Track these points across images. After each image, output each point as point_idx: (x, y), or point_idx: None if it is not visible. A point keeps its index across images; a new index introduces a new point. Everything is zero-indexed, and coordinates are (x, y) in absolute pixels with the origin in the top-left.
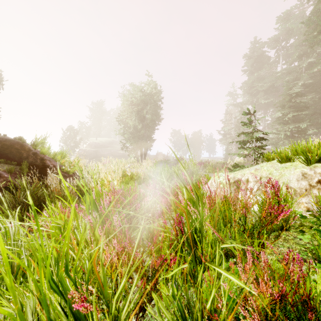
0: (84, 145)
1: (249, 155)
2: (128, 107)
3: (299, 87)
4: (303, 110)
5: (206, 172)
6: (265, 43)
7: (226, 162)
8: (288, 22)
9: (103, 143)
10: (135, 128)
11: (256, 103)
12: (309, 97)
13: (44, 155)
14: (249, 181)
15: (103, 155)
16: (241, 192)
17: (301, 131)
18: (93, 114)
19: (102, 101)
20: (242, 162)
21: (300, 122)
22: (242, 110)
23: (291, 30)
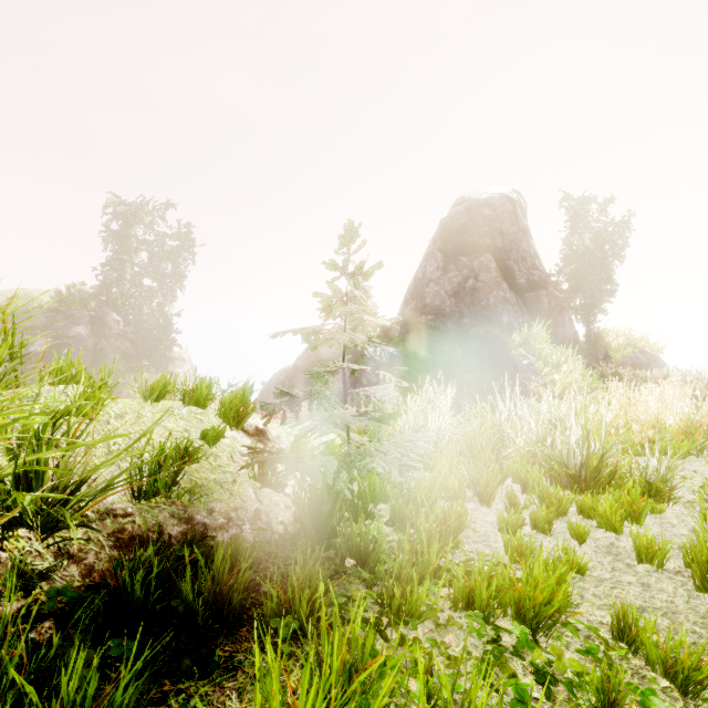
0: None
1: None
2: None
3: None
4: None
5: None
6: None
7: None
8: None
9: None
10: None
11: None
12: None
13: (521, 360)
14: None
15: None
16: None
17: None
18: None
19: None
20: None
21: None
22: None
23: None
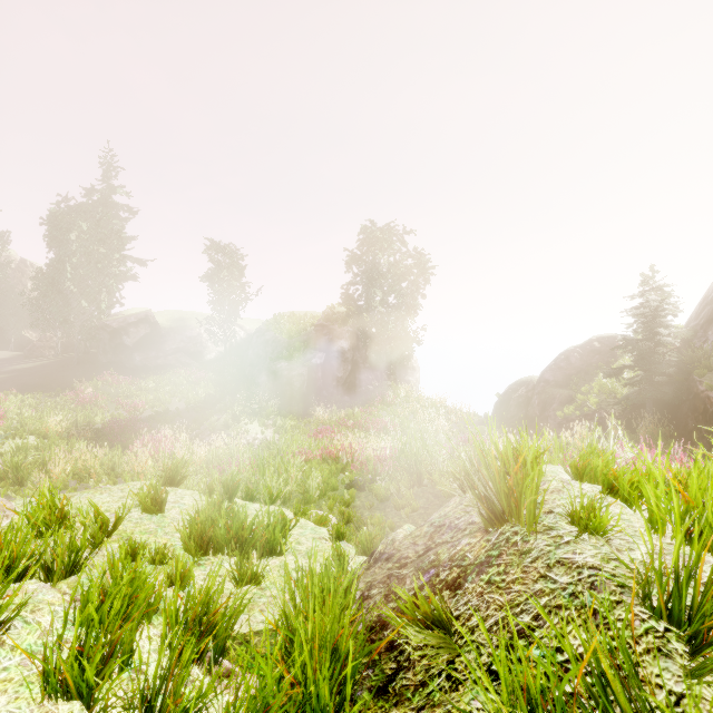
0: None
1: None
2: None
3: None
4: None
5: None
6: None
7: None
8: None
9: None
10: None
11: None
12: None
13: None
14: None
15: None
16: None
17: None
18: None
19: None
20: None
21: None
22: None
23: None
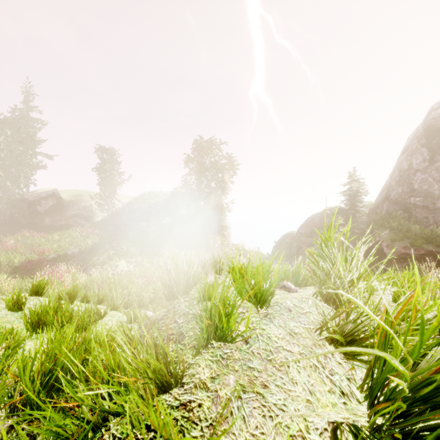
0: None
1: None
2: None
3: None
4: None
5: None
6: None
7: None
8: None
9: None
10: None
11: None
12: None
13: None
14: None
15: None
16: None
17: None
18: None
19: None
20: None
21: None
22: None
23: None
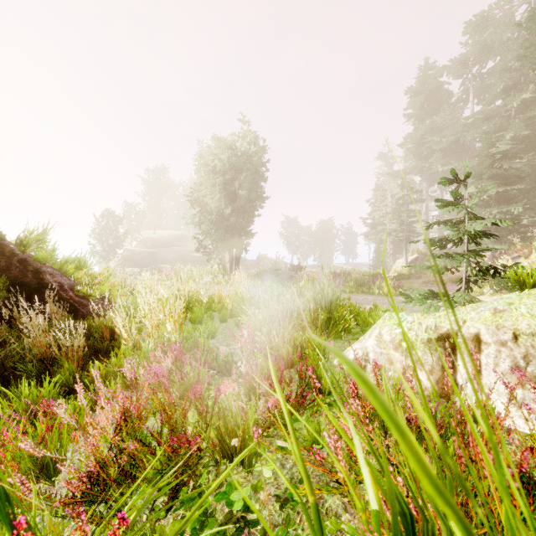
0: (133, 242)
1: (417, 260)
2: (207, 176)
3: (507, 141)
4: (515, 182)
5: (345, 293)
6: (444, 68)
7: (378, 273)
8: (485, 31)
9: (165, 239)
10: (219, 214)
11: (427, 172)
12: (523, 160)
13: (42, 263)
14: (483, 341)
15: (165, 260)
16: (461, 368)
17: (511, 220)
18: (149, 189)
19: (164, 167)
20: (405, 272)
21: (510, 204)
22: (404, 183)
23: (489, 46)
